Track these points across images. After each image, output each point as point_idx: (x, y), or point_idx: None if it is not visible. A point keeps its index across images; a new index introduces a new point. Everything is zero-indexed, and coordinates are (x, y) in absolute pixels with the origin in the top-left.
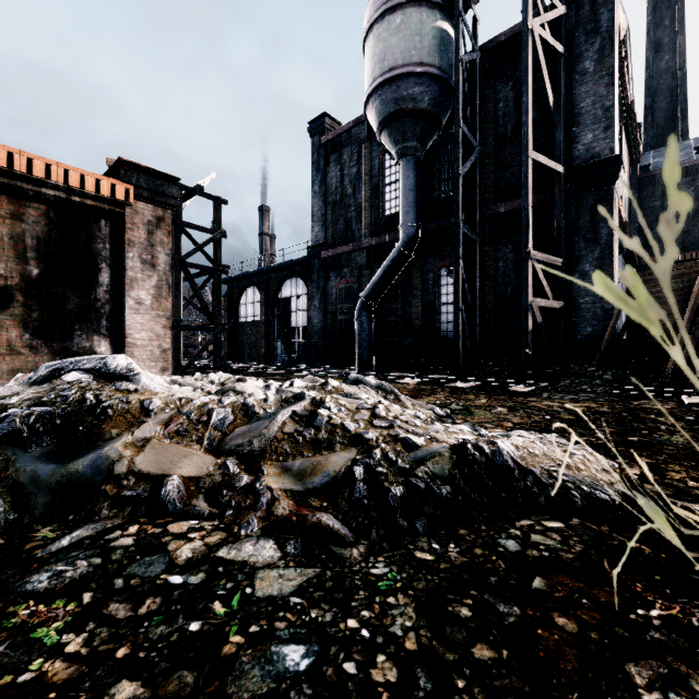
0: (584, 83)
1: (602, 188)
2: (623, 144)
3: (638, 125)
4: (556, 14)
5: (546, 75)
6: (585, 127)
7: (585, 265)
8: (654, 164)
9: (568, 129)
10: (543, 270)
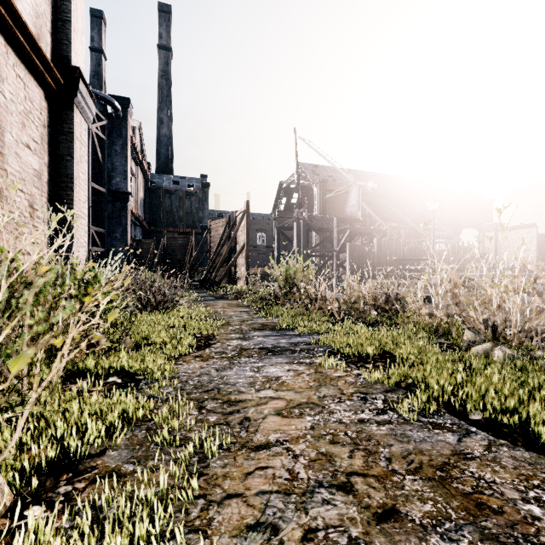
0: (116, 155)
1: (123, 203)
2: (139, 175)
3: (149, 163)
4: (103, 124)
5: (99, 149)
6: (117, 174)
7: (117, 234)
8: (158, 182)
9: (110, 171)
10: (98, 232)
